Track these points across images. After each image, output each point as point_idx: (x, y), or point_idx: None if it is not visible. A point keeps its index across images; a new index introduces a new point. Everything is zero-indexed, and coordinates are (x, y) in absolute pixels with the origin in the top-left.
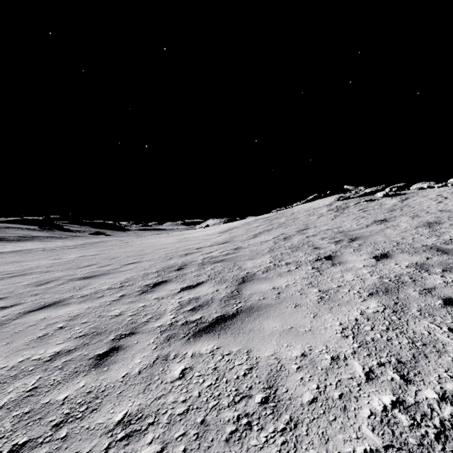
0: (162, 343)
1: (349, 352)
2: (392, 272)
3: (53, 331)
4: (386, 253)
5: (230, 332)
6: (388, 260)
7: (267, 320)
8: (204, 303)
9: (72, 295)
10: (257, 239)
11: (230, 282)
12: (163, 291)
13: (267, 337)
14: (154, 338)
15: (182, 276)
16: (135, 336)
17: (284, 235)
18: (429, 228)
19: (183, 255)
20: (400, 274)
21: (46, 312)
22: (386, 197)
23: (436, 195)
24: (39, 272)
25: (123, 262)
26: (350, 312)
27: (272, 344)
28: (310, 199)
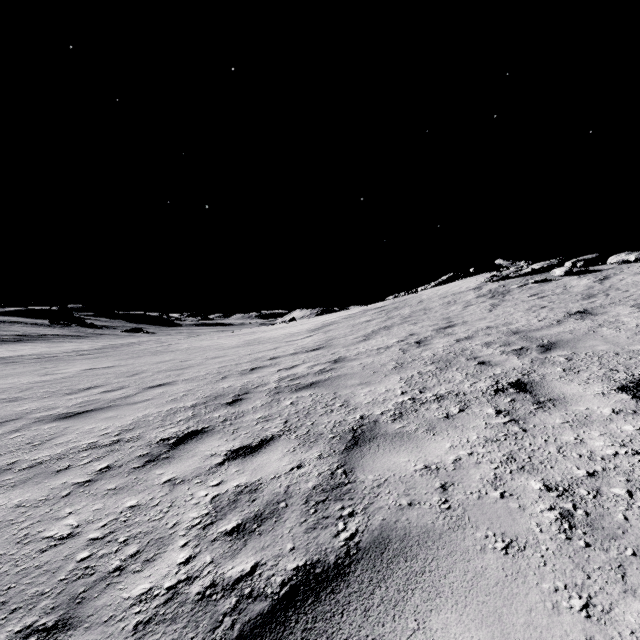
0: None
1: None
2: None
3: None
4: None
5: None
6: None
7: (439, 612)
8: (269, 507)
9: (14, 462)
10: (371, 343)
11: (327, 443)
12: (190, 459)
13: None
14: None
15: (236, 419)
16: None
17: (416, 336)
18: None
19: (247, 370)
20: None
21: None
22: (568, 275)
23: None
24: (2, 400)
25: (146, 384)
26: None
27: None
28: (444, 280)
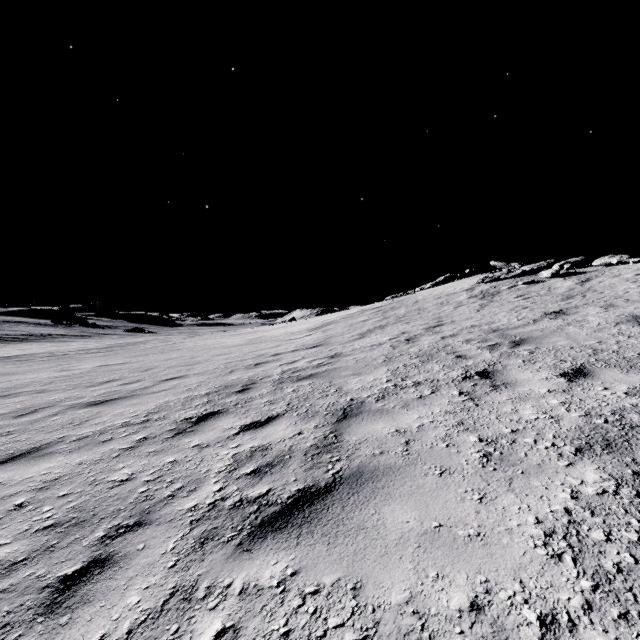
0: (189, 553)
1: (576, 605)
2: (604, 404)
3: (3, 514)
4: (581, 367)
5: (320, 530)
6: (589, 380)
7: (390, 505)
8: (277, 459)
9: (63, 436)
10: (366, 341)
11: (322, 417)
12: (211, 431)
13: (392, 548)
14: (177, 539)
15: (246, 403)
16: (143, 531)
17: (407, 334)
18: (639, 325)
19: (252, 365)
20: (621, 408)
21: (8, 470)
22: (555, 277)
23: (633, 273)
24: (31, 392)
25: (160, 377)
26: (551, 492)
27: (404, 569)
28: (440, 281)
